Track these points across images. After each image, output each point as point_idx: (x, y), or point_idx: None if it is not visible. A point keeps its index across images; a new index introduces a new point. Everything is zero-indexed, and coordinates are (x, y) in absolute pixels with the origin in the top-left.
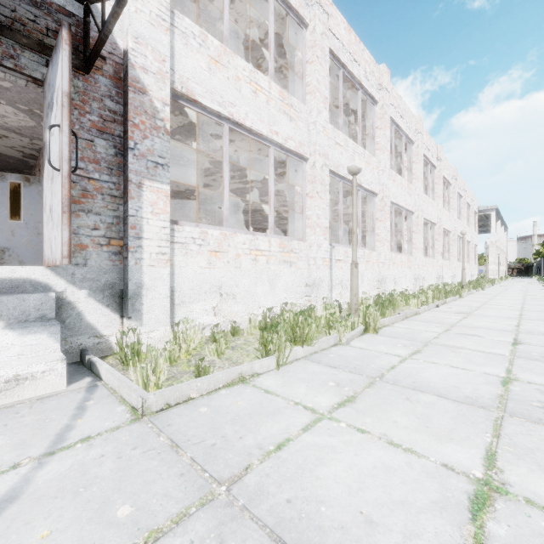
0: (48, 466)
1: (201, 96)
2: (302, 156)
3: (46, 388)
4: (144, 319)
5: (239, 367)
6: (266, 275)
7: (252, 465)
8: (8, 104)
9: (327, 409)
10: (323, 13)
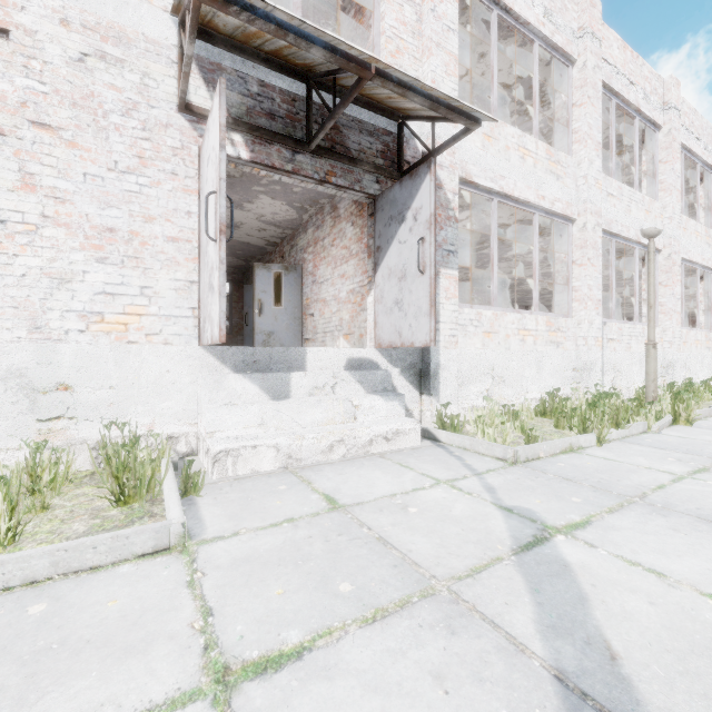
0: (487, 479)
1: (476, 176)
2: (568, 218)
3: (410, 443)
4: (440, 396)
5: (568, 438)
6: (533, 358)
7: (646, 493)
8: (287, 204)
9: (684, 473)
10: (595, 42)
